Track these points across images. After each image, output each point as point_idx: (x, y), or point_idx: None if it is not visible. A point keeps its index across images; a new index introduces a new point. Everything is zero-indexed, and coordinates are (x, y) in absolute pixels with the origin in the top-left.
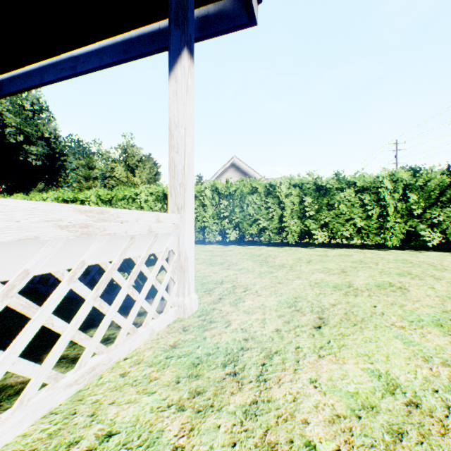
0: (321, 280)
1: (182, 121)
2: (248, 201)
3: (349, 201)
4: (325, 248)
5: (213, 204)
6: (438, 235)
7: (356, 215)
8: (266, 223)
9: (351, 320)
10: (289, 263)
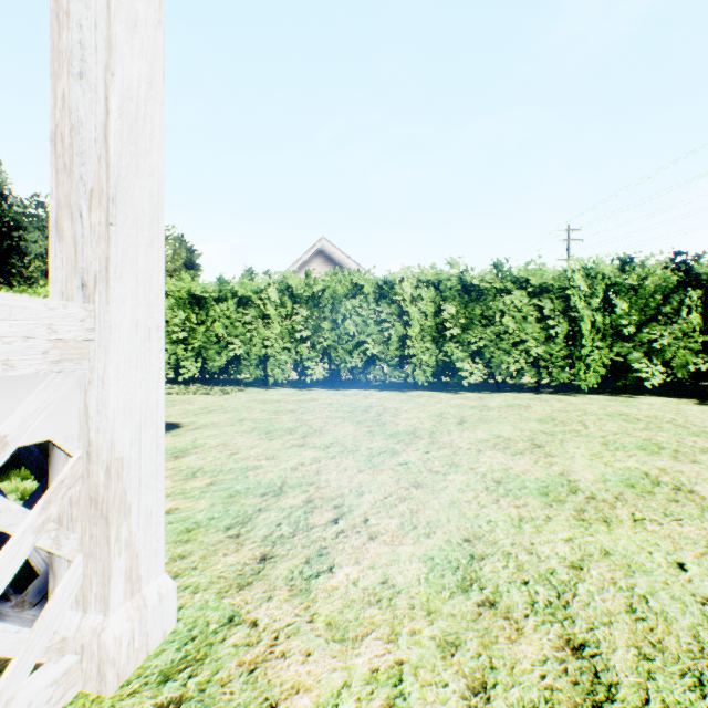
0: (504, 470)
1: None
2: (346, 309)
3: (519, 311)
4: (479, 392)
5: (283, 314)
6: (661, 369)
7: (529, 335)
8: (377, 348)
9: (672, 649)
10: (427, 427)
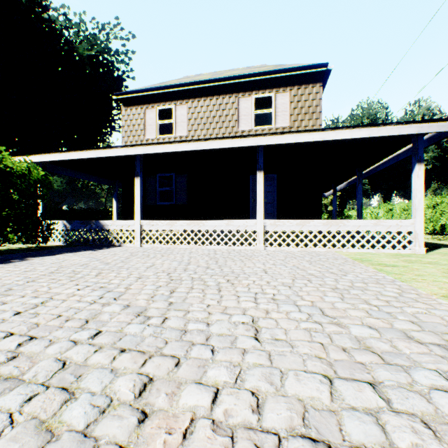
0: None
1: (414, 188)
2: None
3: None
4: None
5: None
6: None
7: None
8: None
9: None
10: None
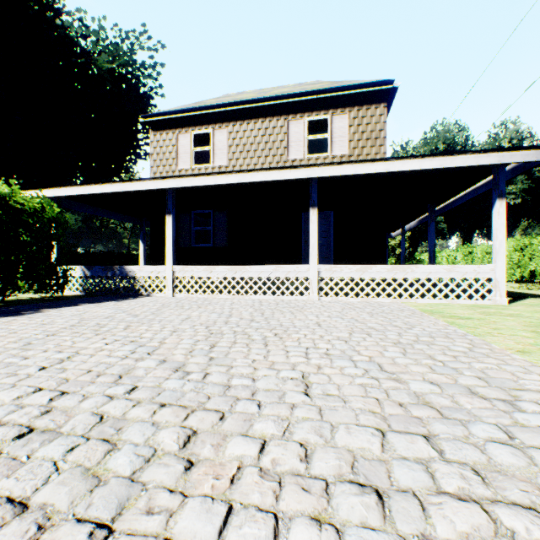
0: None
1: (495, 228)
2: None
3: None
4: None
5: None
6: None
7: None
8: None
9: None
10: None
